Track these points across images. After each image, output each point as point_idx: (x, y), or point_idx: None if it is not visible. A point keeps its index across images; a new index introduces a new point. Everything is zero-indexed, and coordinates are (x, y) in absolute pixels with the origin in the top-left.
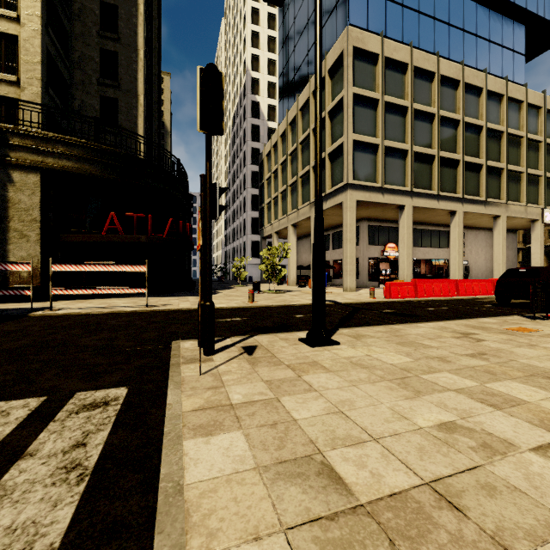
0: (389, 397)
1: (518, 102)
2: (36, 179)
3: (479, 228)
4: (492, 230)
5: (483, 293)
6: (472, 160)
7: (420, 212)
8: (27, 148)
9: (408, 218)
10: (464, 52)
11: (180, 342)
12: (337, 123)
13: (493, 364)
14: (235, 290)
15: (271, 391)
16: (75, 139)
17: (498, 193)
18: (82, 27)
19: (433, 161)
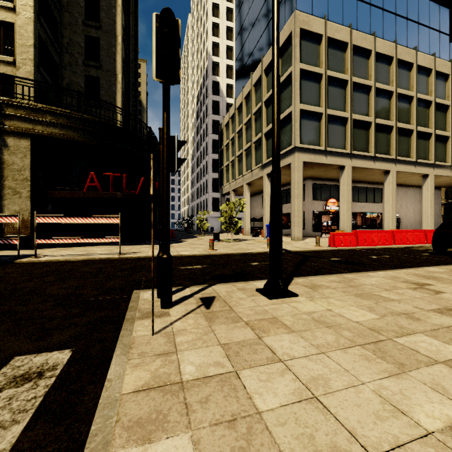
0: (369, 373)
1: (444, 75)
2: (27, 144)
3: (409, 185)
4: (420, 187)
5: (417, 242)
6: (404, 126)
7: (358, 172)
8: (19, 117)
9: (348, 177)
10: (396, 33)
11: (140, 292)
12: (286, 95)
13: None
14: (198, 239)
15: (229, 360)
16: (60, 109)
17: (427, 155)
18: (70, 17)
19: (370, 128)
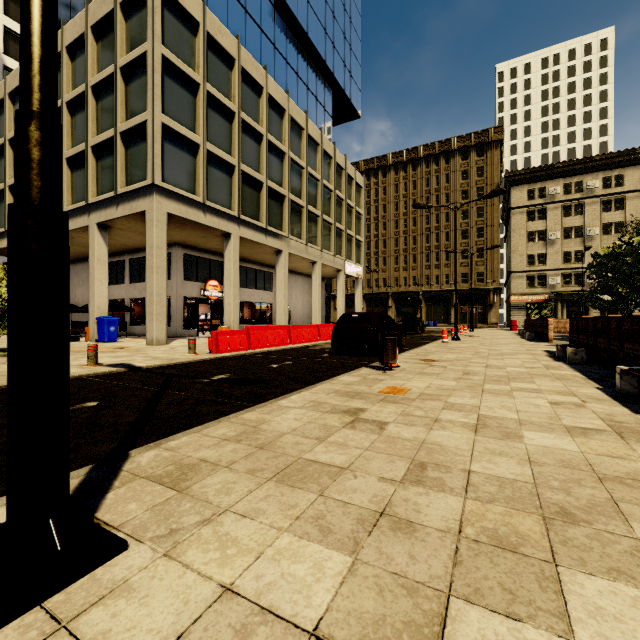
0: None
1: (329, 157)
2: None
3: (298, 273)
4: (308, 276)
5: (311, 340)
6: (296, 199)
7: (247, 246)
8: None
9: (235, 250)
10: (288, 85)
11: None
12: (136, 90)
13: (470, 501)
14: None
15: None
16: None
17: (316, 240)
18: None
19: (261, 189)
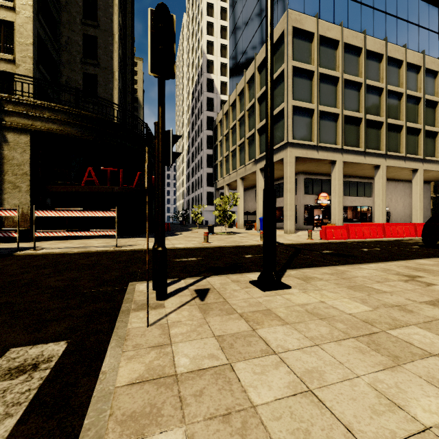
0: (364, 365)
1: (433, 72)
2: (27, 139)
3: (398, 180)
4: (409, 182)
5: (406, 235)
6: (393, 122)
7: (349, 166)
8: (19, 113)
9: (339, 171)
10: (386, 31)
11: (136, 284)
12: (278, 92)
13: None
14: (193, 232)
15: (224, 353)
16: (59, 106)
17: (416, 150)
18: (68, 16)
19: (360, 123)
